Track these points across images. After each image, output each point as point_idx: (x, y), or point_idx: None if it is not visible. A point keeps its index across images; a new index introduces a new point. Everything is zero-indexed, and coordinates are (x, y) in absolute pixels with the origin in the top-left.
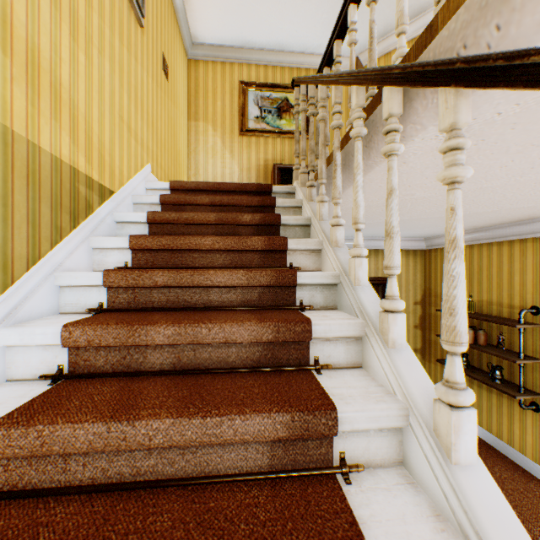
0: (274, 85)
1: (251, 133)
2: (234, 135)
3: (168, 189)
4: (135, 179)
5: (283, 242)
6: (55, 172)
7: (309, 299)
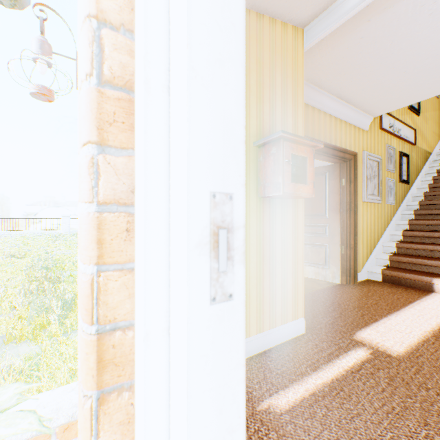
0: None
1: None
2: None
3: None
4: (435, 148)
5: None
6: (423, 152)
7: None
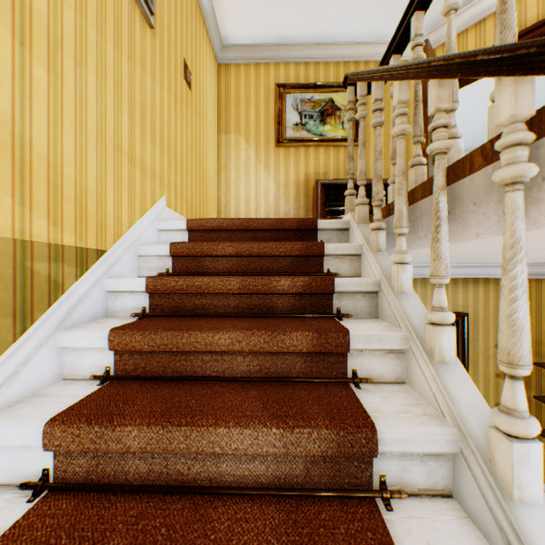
0: (316, 85)
1: (289, 144)
2: (269, 147)
3: (184, 229)
4: (141, 222)
5: (343, 340)
6: None
7: (397, 475)
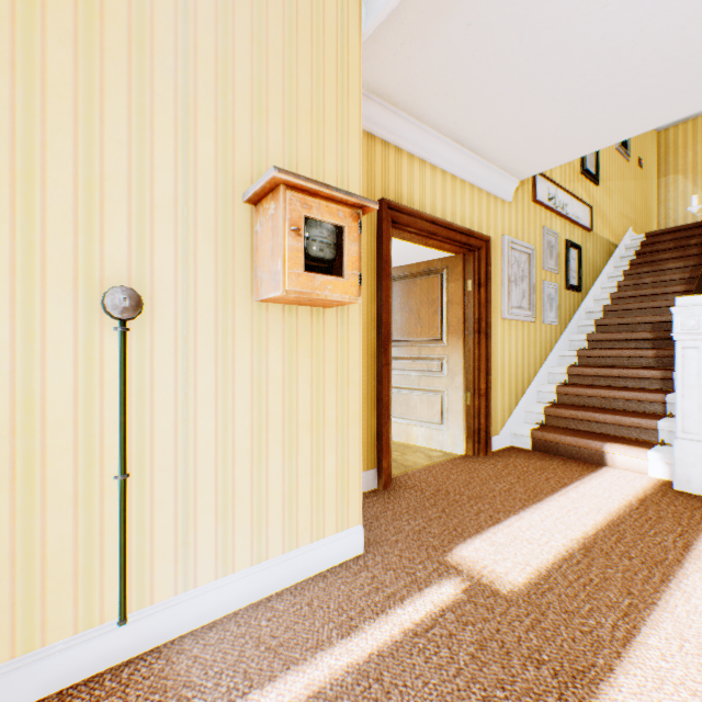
0: None
1: None
2: None
3: (642, 238)
4: (624, 238)
5: None
6: (605, 244)
7: None
